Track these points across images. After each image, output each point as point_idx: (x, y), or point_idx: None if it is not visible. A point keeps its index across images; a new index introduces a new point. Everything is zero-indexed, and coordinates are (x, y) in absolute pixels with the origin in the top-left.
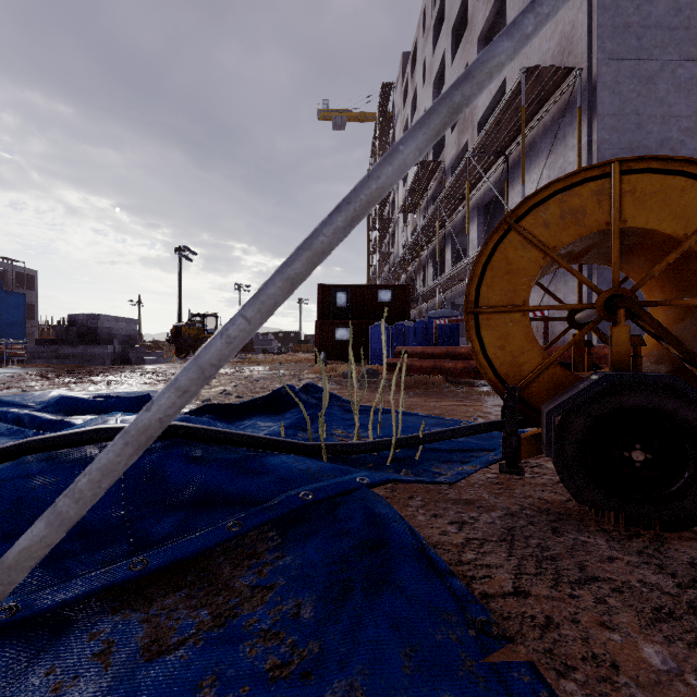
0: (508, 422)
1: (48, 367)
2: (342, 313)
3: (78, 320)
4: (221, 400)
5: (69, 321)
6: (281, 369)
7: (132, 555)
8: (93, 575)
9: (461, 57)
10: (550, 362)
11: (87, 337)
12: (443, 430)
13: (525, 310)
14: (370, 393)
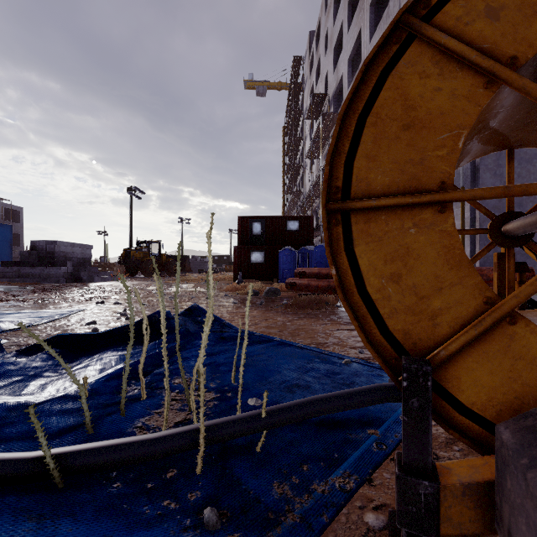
0: (409, 442)
1: (8, 285)
2: (258, 239)
3: (39, 246)
4: (109, 322)
5: (31, 247)
6: (201, 287)
7: None
8: None
9: (355, 24)
10: (503, 310)
11: (46, 259)
12: (302, 402)
13: (444, 200)
14: (263, 313)
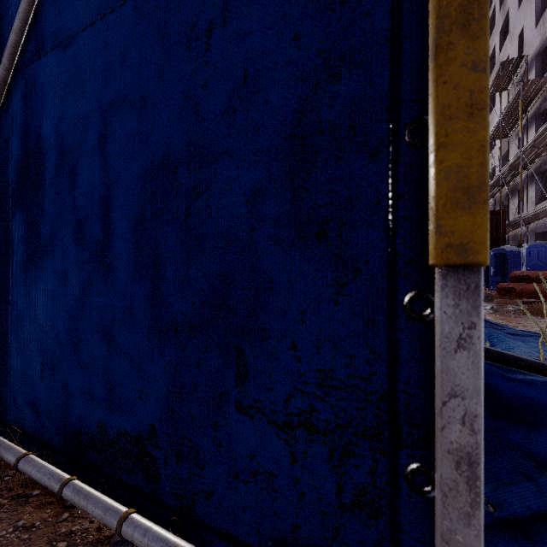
0: None
1: None
2: None
3: None
4: None
5: None
6: None
7: (543, 473)
8: (527, 486)
9: None
10: None
11: None
12: None
13: None
14: (507, 317)
